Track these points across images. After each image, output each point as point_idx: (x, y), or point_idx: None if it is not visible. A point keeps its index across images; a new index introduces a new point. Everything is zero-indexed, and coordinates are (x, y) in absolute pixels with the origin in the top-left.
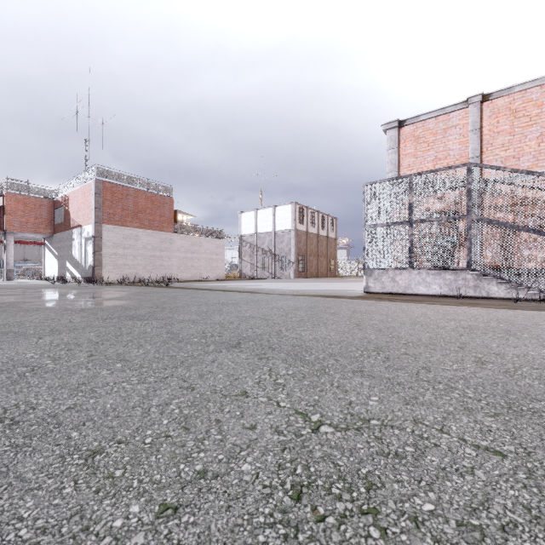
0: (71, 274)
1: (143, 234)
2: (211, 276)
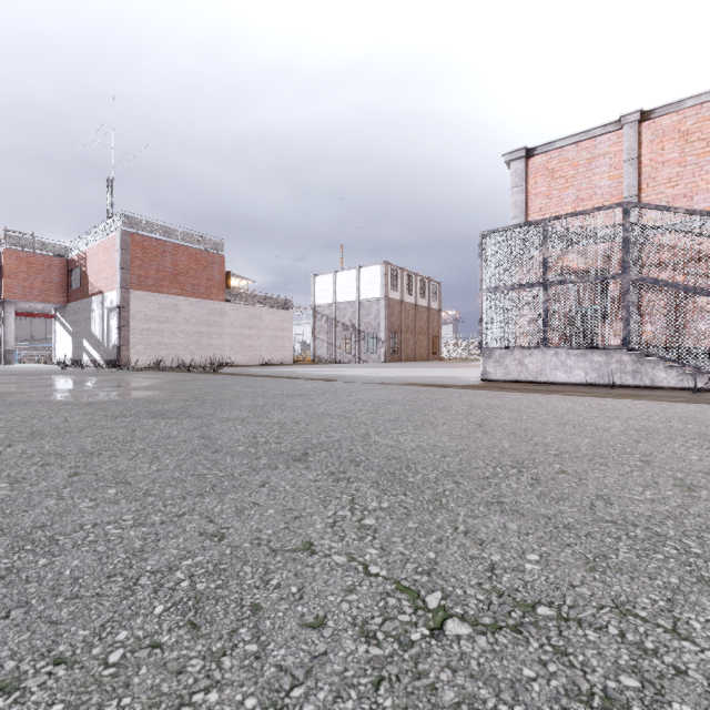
0: (90, 356)
1: (185, 303)
2: (275, 359)
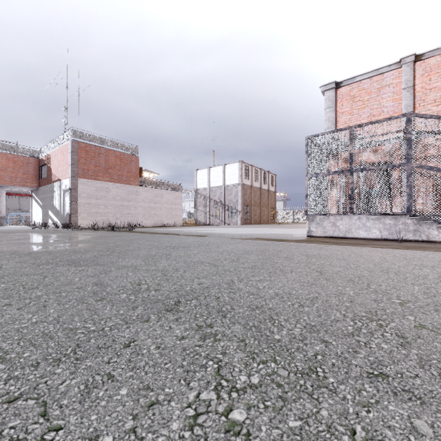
0: (53, 221)
1: (113, 187)
2: (171, 222)
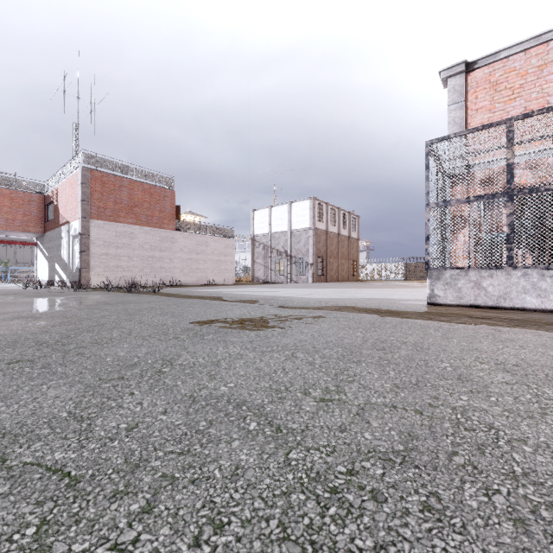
0: (60, 278)
1: (140, 232)
2: (219, 280)
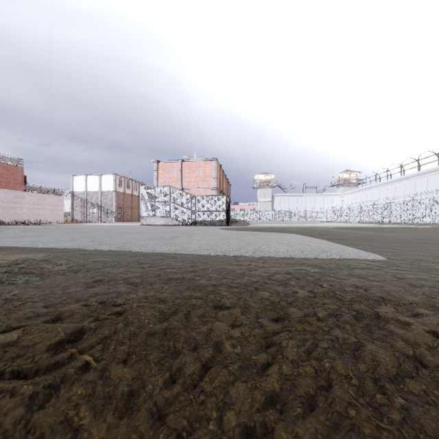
0: None
1: (1, 192)
2: (53, 221)
